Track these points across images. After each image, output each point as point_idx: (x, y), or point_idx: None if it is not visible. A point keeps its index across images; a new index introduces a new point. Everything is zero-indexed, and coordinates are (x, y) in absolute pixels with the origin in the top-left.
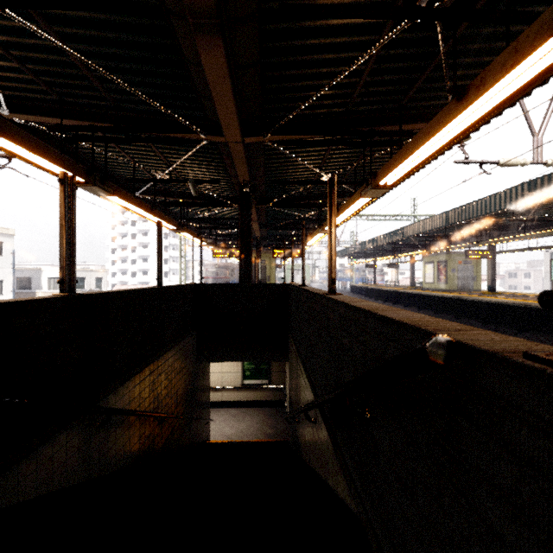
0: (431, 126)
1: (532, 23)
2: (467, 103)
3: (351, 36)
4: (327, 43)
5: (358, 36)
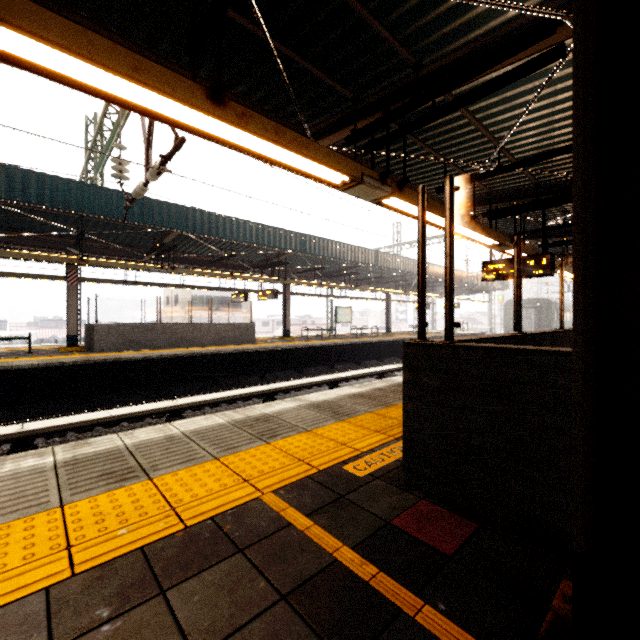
0: (457, 217)
1: (485, 227)
2: (471, 228)
3: (507, 112)
4: (527, 101)
5: (500, 114)
